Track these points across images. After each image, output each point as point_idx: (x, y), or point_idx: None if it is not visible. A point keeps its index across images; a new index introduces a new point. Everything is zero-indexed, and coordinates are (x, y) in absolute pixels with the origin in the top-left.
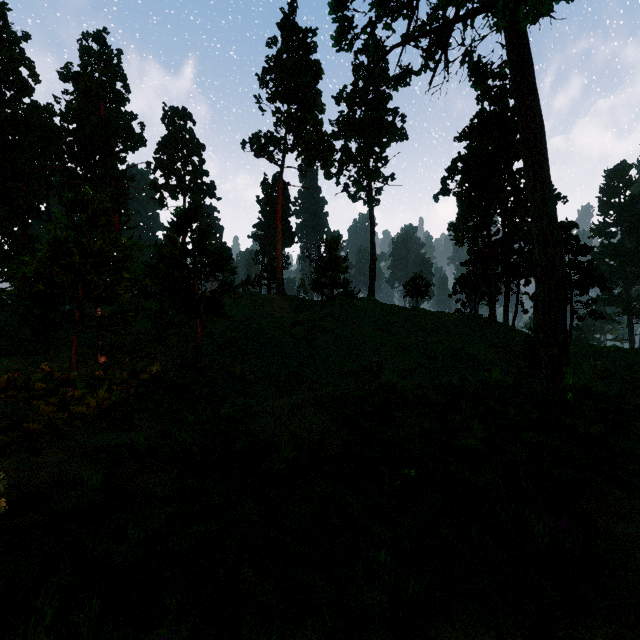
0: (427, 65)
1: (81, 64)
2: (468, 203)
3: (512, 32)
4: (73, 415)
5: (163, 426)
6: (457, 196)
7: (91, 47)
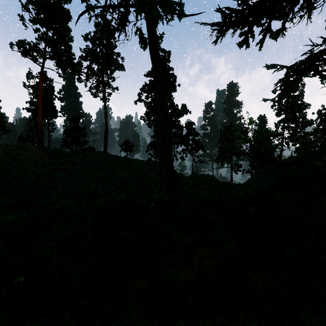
0: (118, 28)
1: None
2: (149, 107)
3: (149, 22)
4: None
5: None
6: (144, 103)
7: None
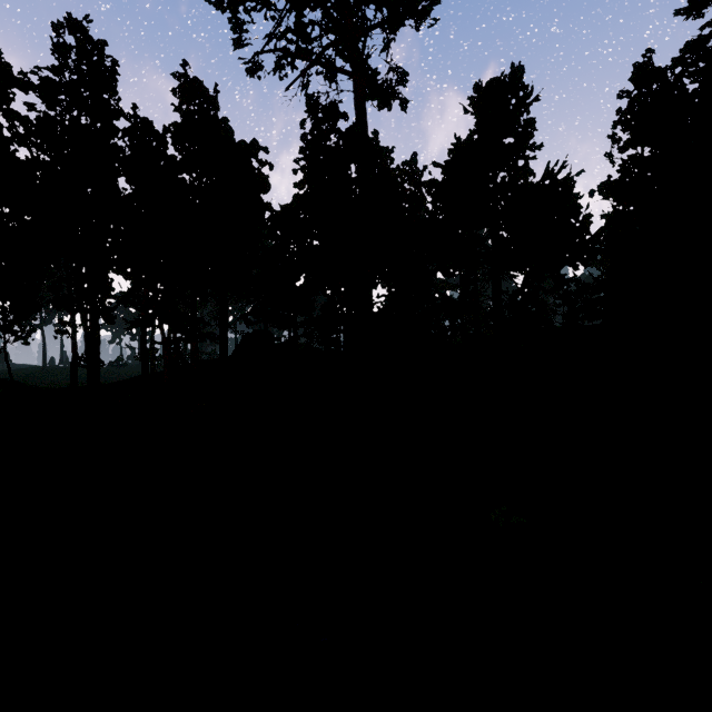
0: None
1: None
2: None
3: None
4: None
5: None
6: None
7: None
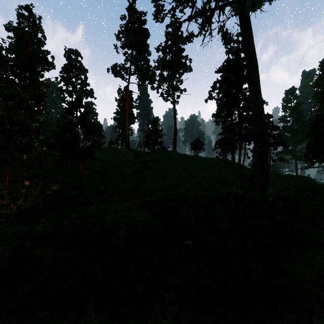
0: (201, 32)
1: (18, 22)
2: (221, 104)
3: (242, 16)
4: (1, 215)
5: (56, 220)
6: (216, 100)
7: (24, 13)
